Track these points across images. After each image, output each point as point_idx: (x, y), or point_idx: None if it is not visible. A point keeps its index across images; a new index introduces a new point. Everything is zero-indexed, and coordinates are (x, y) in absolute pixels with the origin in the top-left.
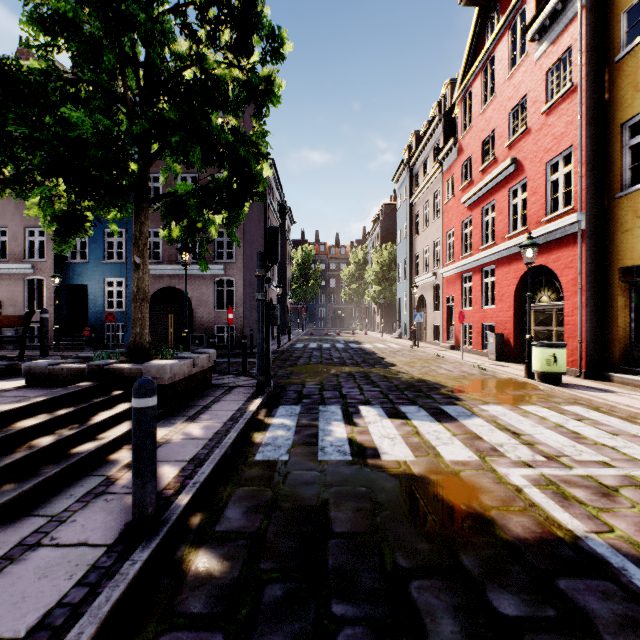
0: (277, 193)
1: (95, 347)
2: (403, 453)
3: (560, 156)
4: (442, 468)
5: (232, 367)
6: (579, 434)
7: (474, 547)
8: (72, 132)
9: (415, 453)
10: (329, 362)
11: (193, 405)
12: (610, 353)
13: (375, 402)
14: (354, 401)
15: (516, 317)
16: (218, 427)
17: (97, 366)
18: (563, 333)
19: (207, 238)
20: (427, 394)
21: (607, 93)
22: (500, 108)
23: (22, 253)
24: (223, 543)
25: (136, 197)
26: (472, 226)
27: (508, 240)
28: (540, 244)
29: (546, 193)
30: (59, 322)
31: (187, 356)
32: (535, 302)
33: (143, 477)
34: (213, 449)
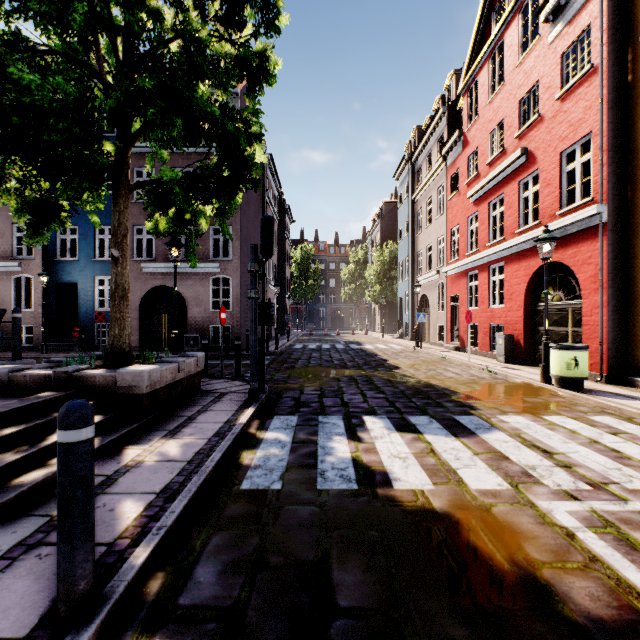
0: (275, 190)
1: (85, 348)
2: (419, 479)
3: (577, 144)
4: (469, 501)
5: (226, 370)
6: (620, 453)
7: (533, 635)
8: (24, 96)
9: (433, 479)
10: (329, 364)
11: (176, 416)
12: (634, 356)
13: (381, 411)
14: (357, 410)
15: (527, 317)
16: (201, 445)
17: (64, 373)
18: (580, 334)
19: (197, 231)
20: (437, 401)
21: (630, 74)
22: (509, 97)
23: (9, 250)
24: (185, 628)
25: (114, 183)
26: (478, 222)
27: (518, 235)
28: (558, 238)
29: (561, 184)
30: (48, 322)
31: (171, 360)
32: (542, 301)
33: (71, 541)
34: (191, 475)
